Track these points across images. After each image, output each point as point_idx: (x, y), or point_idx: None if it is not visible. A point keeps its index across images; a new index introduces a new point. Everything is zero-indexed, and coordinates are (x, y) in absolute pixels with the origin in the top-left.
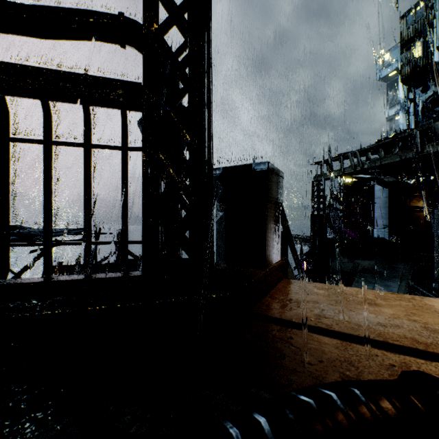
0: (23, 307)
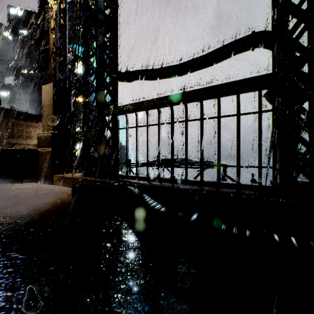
0: (220, 191)
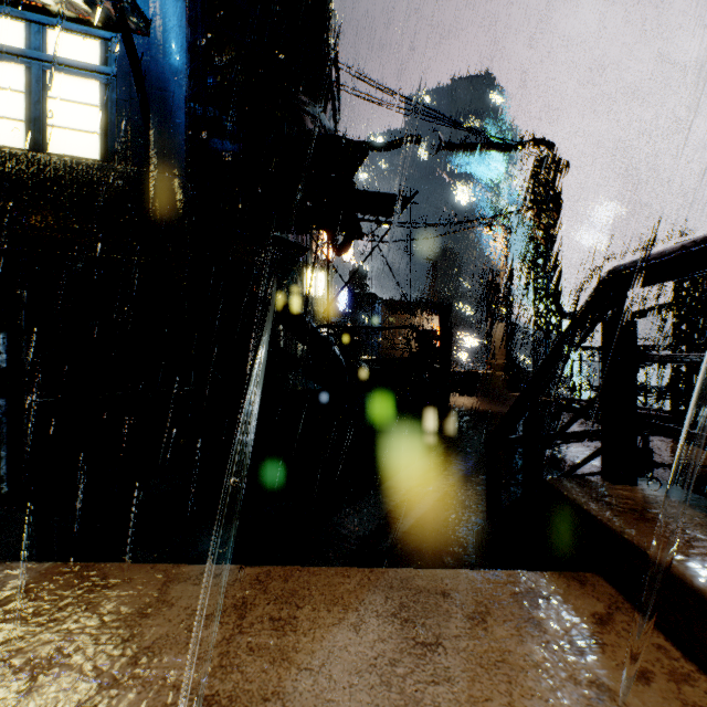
0: None
